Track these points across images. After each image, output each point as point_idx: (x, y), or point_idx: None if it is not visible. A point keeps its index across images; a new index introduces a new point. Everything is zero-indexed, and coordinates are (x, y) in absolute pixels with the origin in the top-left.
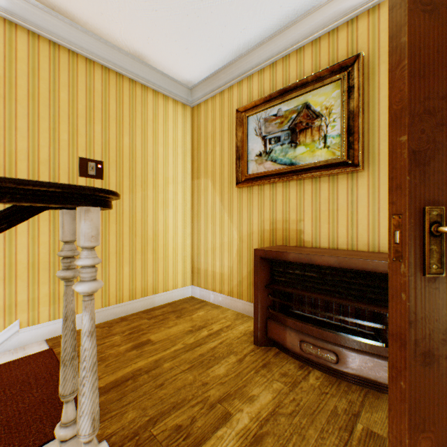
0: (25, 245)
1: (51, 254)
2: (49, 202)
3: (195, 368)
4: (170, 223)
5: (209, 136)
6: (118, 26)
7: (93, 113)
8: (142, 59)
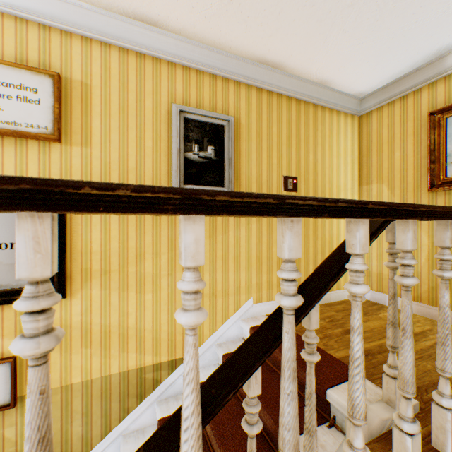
0: (255, 244)
1: (267, 251)
2: (442, 218)
3: (426, 359)
4: (341, 228)
5: (384, 142)
6: (318, 64)
7: (290, 139)
8: (324, 85)
